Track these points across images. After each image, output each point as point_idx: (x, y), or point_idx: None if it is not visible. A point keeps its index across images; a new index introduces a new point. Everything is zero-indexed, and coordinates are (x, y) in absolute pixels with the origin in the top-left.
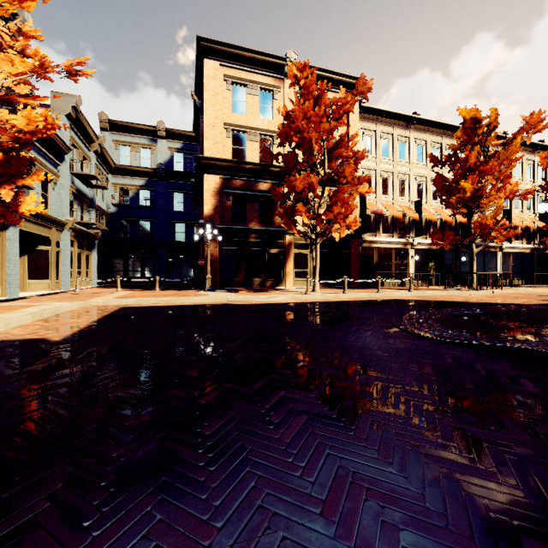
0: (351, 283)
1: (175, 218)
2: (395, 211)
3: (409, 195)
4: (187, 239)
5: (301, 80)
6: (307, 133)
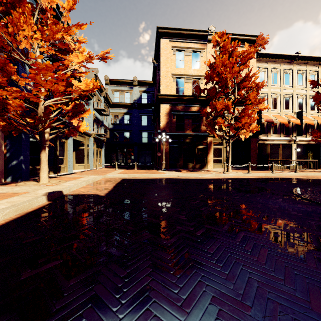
0: (251, 167)
1: (142, 130)
2: (282, 119)
3: (292, 108)
4: (148, 141)
5: (221, 42)
6: (224, 74)
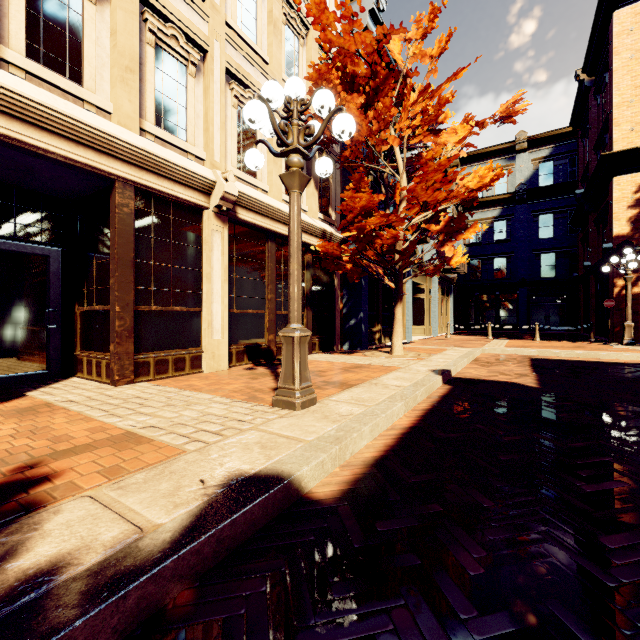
0: None
1: (540, 248)
2: None
3: None
4: (557, 273)
5: None
6: None
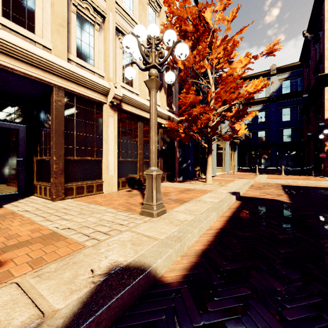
0: None
1: (283, 126)
2: None
3: None
4: (292, 139)
5: None
6: None
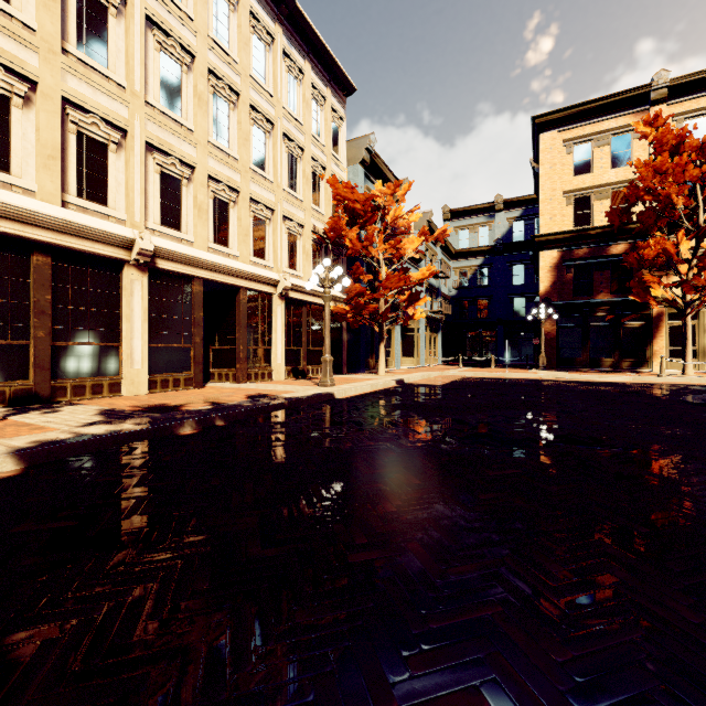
0: None
1: (513, 293)
2: None
3: None
4: (527, 314)
5: (650, 134)
6: (662, 189)
